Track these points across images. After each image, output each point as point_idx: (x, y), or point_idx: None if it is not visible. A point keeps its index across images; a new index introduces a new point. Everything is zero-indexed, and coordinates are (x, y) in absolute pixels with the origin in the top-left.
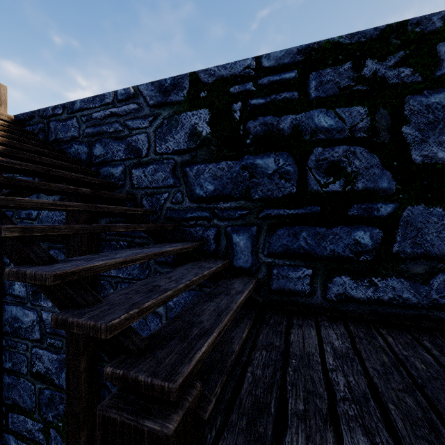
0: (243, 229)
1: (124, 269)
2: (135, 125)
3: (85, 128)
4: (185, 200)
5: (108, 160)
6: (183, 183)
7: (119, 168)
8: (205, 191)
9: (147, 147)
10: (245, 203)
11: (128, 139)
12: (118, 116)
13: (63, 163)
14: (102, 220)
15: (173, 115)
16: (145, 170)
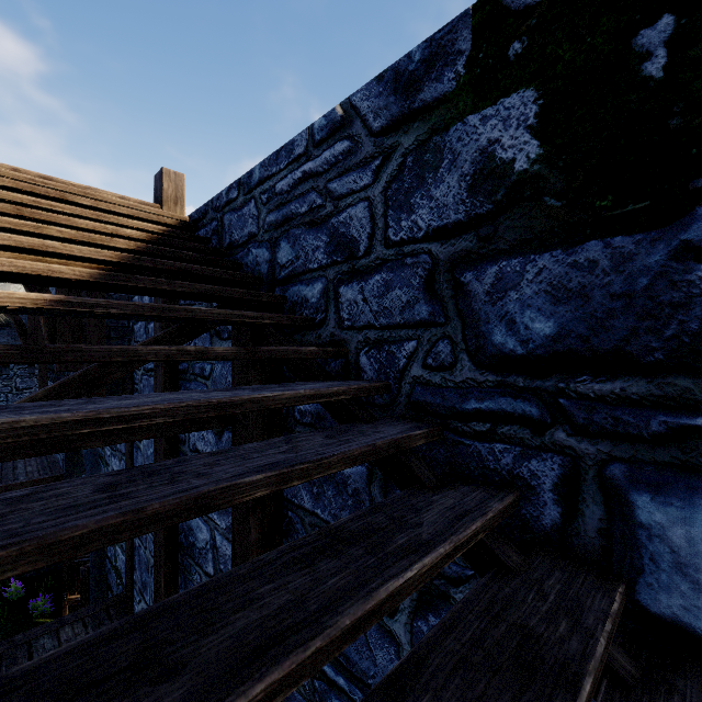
0: (687, 482)
1: (325, 502)
2: (344, 188)
3: (265, 215)
4: (460, 362)
5: (298, 271)
6: (454, 316)
7: (317, 286)
8: (523, 338)
9: (369, 231)
10: (698, 386)
11: (333, 221)
12: (315, 177)
13: (214, 288)
14: None
15: (428, 139)
16: (365, 287)
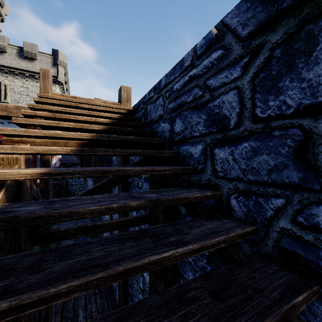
0: None
1: None
2: (218, 82)
3: (167, 104)
4: None
5: (186, 136)
6: None
7: (198, 147)
8: None
9: (238, 111)
10: None
11: (209, 105)
12: (197, 78)
13: (138, 151)
14: (181, 208)
15: (298, 30)
16: (234, 150)
